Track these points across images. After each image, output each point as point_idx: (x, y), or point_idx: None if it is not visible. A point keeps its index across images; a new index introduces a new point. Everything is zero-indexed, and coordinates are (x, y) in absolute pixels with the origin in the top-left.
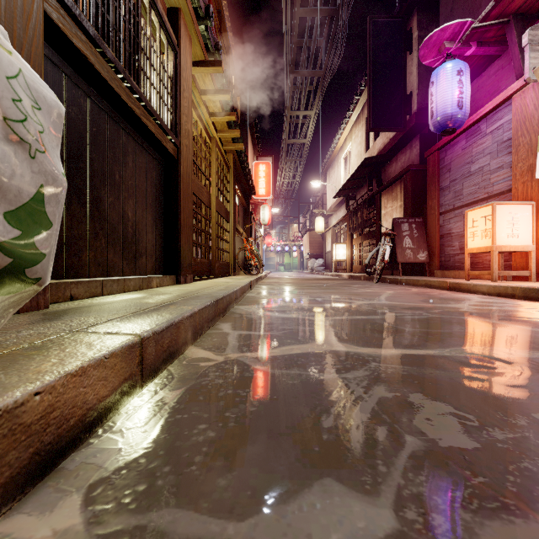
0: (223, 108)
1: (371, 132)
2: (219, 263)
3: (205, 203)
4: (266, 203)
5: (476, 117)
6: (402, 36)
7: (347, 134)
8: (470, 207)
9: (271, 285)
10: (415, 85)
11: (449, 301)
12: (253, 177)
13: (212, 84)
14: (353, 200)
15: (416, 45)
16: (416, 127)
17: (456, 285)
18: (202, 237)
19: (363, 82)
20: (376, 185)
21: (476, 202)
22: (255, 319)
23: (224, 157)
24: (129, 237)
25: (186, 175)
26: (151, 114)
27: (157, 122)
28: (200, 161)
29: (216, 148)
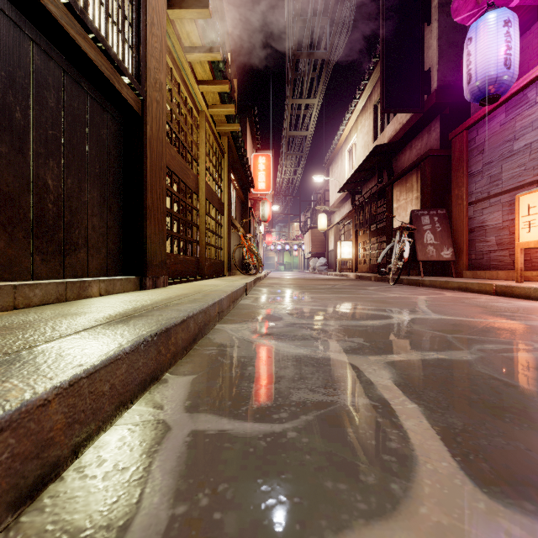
0: (214, 75)
1: (380, 120)
2: (210, 261)
3: (191, 188)
4: (266, 198)
5: (522, 82)
6: (419, 5)
7: (352, 125)
8: (512, 194)
9: (272, 288)
10: (435, 60)
11: (525, 313)
12: (252, 170)
13: (198, 38)
14: (359, 194)
15: (436, 14)
16: (435, 108)
17: (507, 289)
18: (193, 233)
19: (371, 65)
20: (385, 177)
21: (521, 187)
22: (243, 363)
23: (217, 138)
24: (48, 217)
25: (157, 141)
26: (85, 26)
27: (99, 46)
28: (185, 136)
29: (205, 124)
